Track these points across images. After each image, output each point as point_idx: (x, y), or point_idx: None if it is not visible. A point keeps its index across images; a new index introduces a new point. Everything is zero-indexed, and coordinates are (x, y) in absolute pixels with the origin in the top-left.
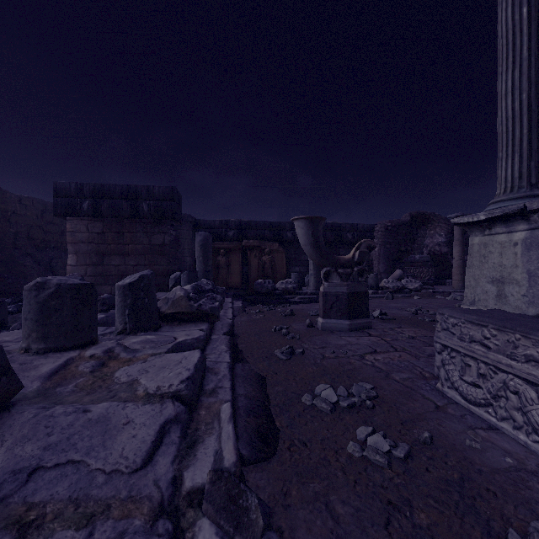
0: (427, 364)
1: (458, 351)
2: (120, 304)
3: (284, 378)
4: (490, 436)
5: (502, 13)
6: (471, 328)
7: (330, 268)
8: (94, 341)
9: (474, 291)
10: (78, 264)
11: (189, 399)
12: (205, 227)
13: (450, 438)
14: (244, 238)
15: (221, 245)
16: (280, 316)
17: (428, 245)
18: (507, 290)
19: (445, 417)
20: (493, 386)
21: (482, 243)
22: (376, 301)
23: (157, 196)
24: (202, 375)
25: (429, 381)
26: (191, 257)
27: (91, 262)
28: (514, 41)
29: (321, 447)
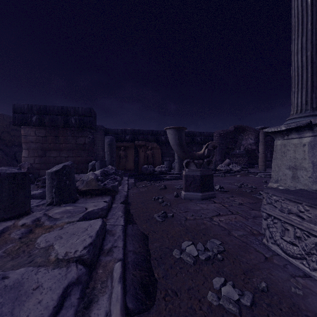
0: (253, 223)
1: (279, 219)
2: (49, 185)
3: (160, 236)
4: (307, 283)
5: (295, 2)
6: (289, 204)
7: (189, 159)
8: (27, 212)
9: (277, 174)
10: (29, 156)
11: (90, 261)
12: (112, 133)
13: (280, 285)
14: (136, 140)
15: (122, 144)
16: (158, 189)
17: (244, 144)
18: (299, 174)
19: (272, 267)
20: (307, 246)
21: (282, 144)
22: (215, 179)
23: (81, 113)
24: (102, 237)
25: (257, 237)
26: (103, 151)
27: (38, 155)
28: (303, 19)
29: (188, 296)
